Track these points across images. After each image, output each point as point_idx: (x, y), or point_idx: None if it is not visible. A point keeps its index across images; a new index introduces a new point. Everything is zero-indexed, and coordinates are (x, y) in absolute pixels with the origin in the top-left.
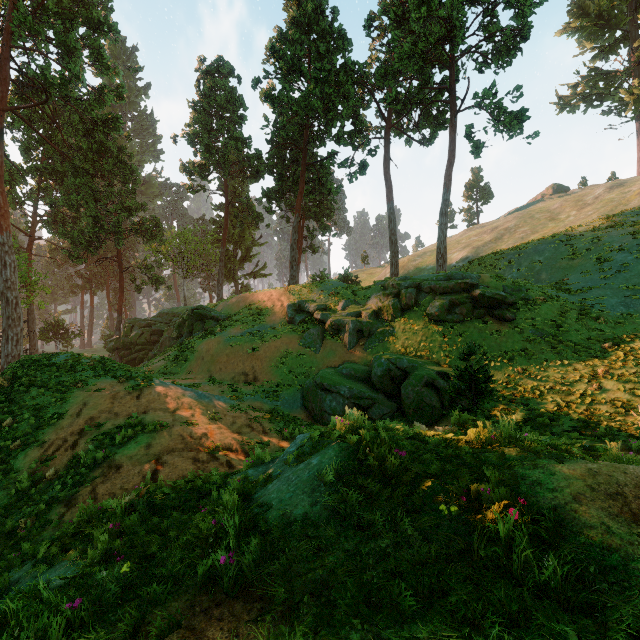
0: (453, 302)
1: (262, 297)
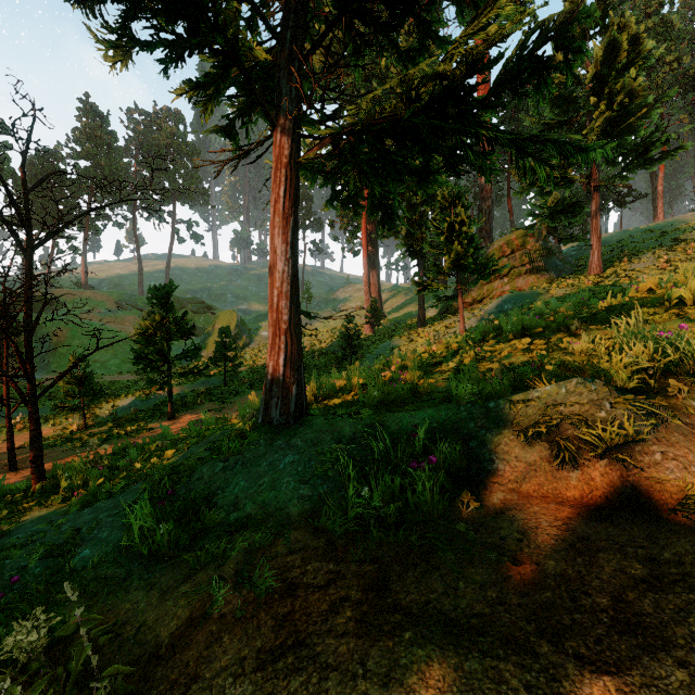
0: (200, 307)
1: (88, 294)
